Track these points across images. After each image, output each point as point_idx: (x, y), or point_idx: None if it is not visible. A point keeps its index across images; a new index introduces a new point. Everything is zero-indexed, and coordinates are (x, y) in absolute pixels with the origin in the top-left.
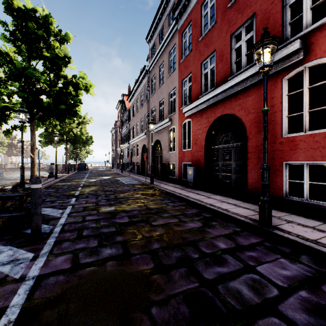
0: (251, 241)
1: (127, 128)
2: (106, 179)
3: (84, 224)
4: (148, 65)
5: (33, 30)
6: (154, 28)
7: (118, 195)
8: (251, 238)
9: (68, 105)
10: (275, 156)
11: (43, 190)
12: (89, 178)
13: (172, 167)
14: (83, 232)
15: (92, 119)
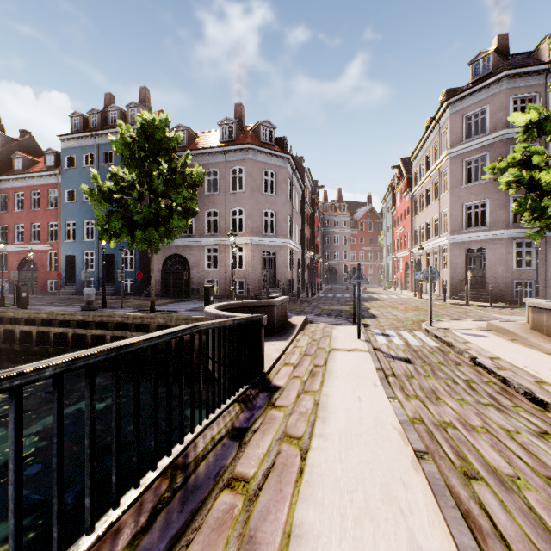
0: None
1: None
2: None
3: None
4: None
5: None
6: None
7: None
8: None
9: None
10: (47, 277)
11: None
12: None
13: None
14: None
15: None
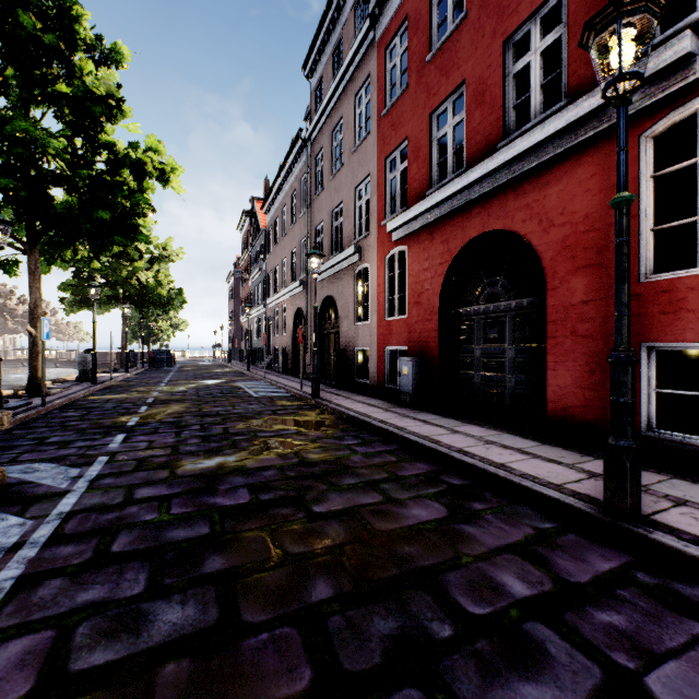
0: (596, 567)
1: (261, 272)
2: (210, 386)
3: (125, 515)
4: (308, 129)
5: (31, 31)
6: (320, 42)
7: (232, 427)
8: (591, 557)
9: (118, 213)
10: None
11: (52, 414)
12: (172, 384)
13: (362, 359)
14: (114, 542)
15: (183, 252)
